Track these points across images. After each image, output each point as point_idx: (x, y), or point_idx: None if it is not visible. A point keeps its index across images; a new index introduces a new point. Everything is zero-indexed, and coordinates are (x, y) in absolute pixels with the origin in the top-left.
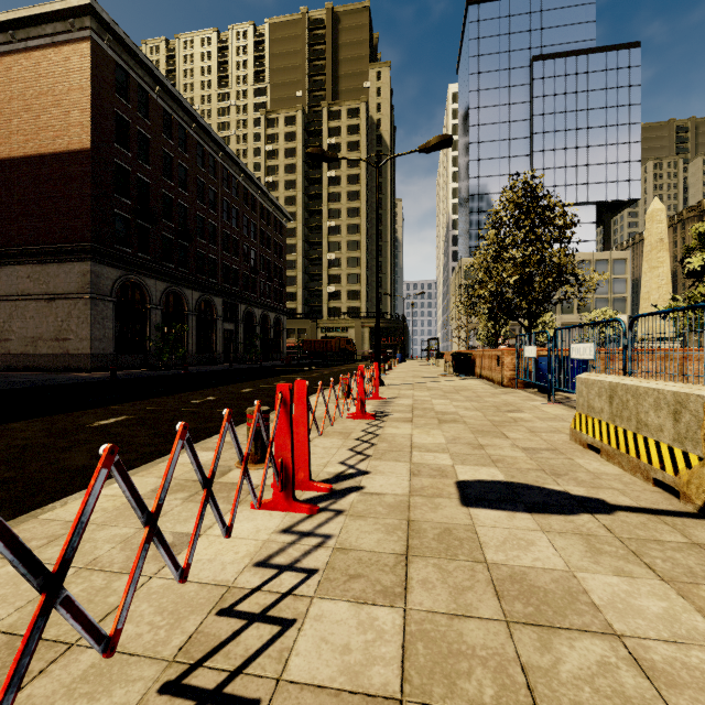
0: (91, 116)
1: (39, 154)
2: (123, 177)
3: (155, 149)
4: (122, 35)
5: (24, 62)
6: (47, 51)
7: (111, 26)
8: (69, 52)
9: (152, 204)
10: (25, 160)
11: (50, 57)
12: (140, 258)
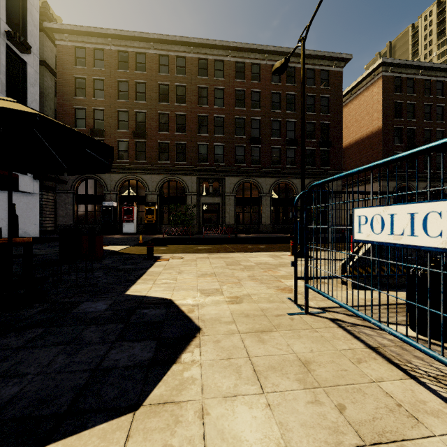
0: (382, 112)
1: (360, 139)
2: (399, 133)
3: (418, 107)
4: (398, 62)
5: (355, 102)
6: (363, 92)
7: (392, 63)
8: (372, 88)
9: (416, 139)
10: (355, 143)
11: (364, 95)
12: (408, 172)
